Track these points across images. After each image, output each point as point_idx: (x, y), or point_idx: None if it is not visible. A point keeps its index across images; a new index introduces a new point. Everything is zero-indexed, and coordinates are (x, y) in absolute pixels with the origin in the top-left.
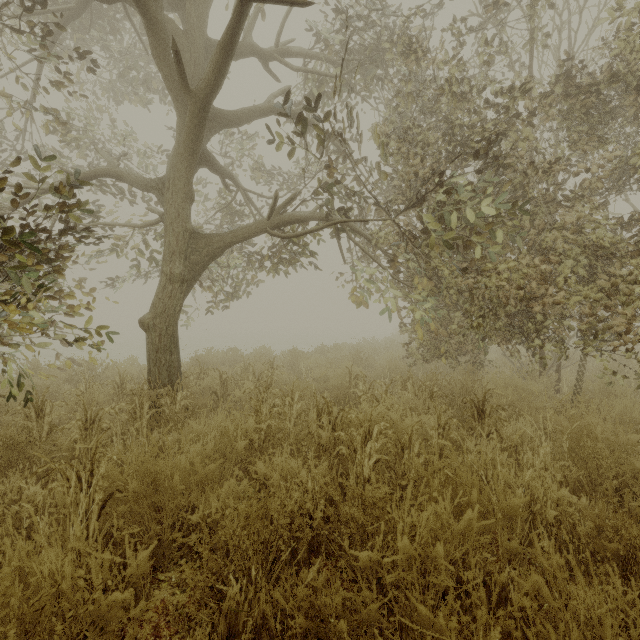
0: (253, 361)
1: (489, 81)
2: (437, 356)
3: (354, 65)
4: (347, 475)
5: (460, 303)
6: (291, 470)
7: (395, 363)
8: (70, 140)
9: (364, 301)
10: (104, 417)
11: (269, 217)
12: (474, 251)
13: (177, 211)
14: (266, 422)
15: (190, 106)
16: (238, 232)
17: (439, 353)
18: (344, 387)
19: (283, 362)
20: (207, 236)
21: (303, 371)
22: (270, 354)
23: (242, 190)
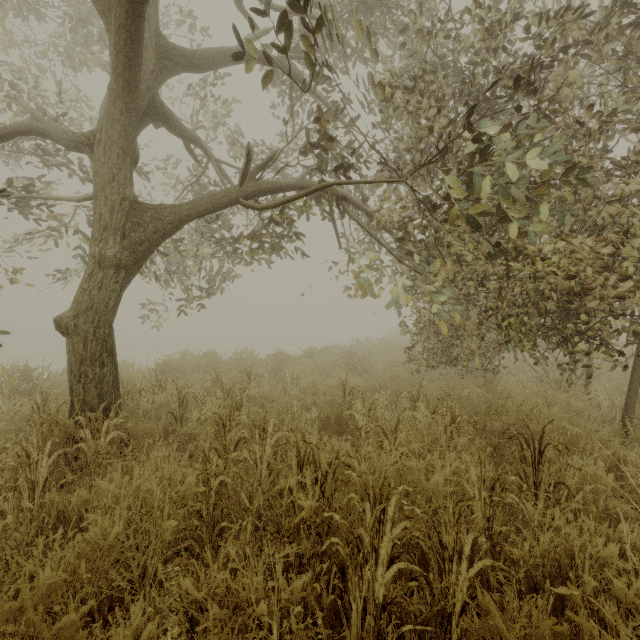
0: (231, 367)
1: (522, 13)
2: (445, 362)
3: (348, 9)
4: (345, 592)
5: (480, 298)
6: (243, 593)
7: (396, 370)
8: (0, 98)
9: (362, 295)
10: (1, 455)
11: (239, 185)
12: (499, 233)
13: (111, 172)
14: (217, 478)
15: (114, 8)
16: (198, 204)
17: (448, 359)
18: (337, 405)
19: (266, 368)
20: (155, 207)
21: (288, 379)
22: (253, 358)
23: (214, 164)
